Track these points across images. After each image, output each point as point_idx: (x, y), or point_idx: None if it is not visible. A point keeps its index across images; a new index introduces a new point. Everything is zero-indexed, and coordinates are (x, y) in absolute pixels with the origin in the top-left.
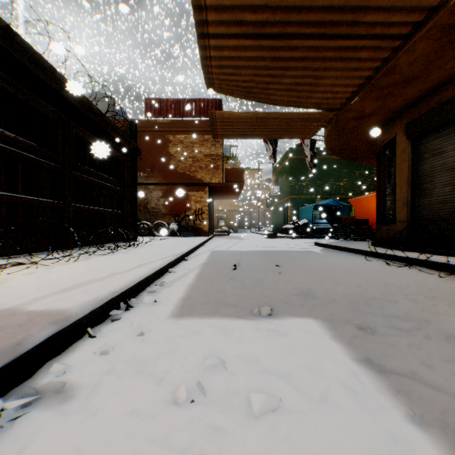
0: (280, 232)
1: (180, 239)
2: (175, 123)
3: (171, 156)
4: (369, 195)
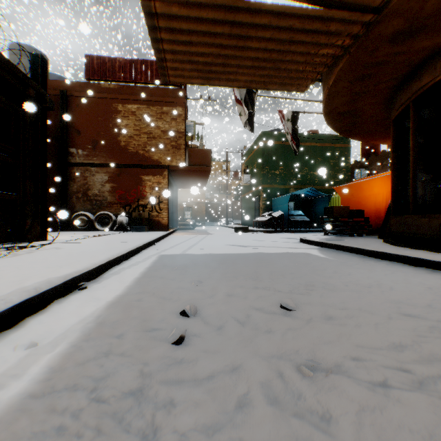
0: (250, 225)
1: (123, 236)
2: (126, 89)
3: (120, 131)
4: (361, 180)
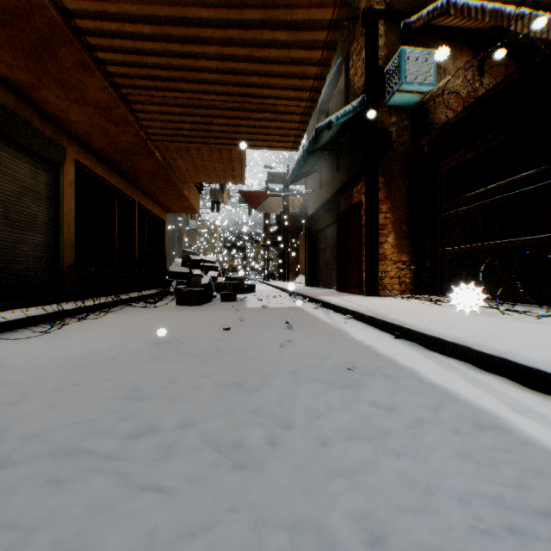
0: None
1: None
2: None
3: None
4: None
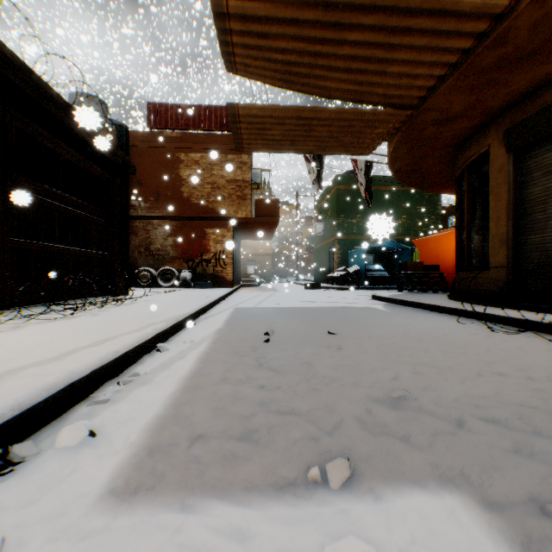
0: (324, 282)
1: (192, 292)
2: (189, 137)
3: (183, 181)
4: (439, 234)
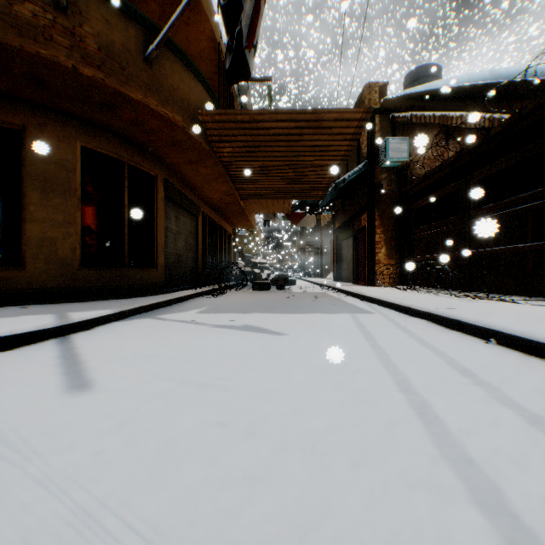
0: None
1: None
2: None
3: None
4: None
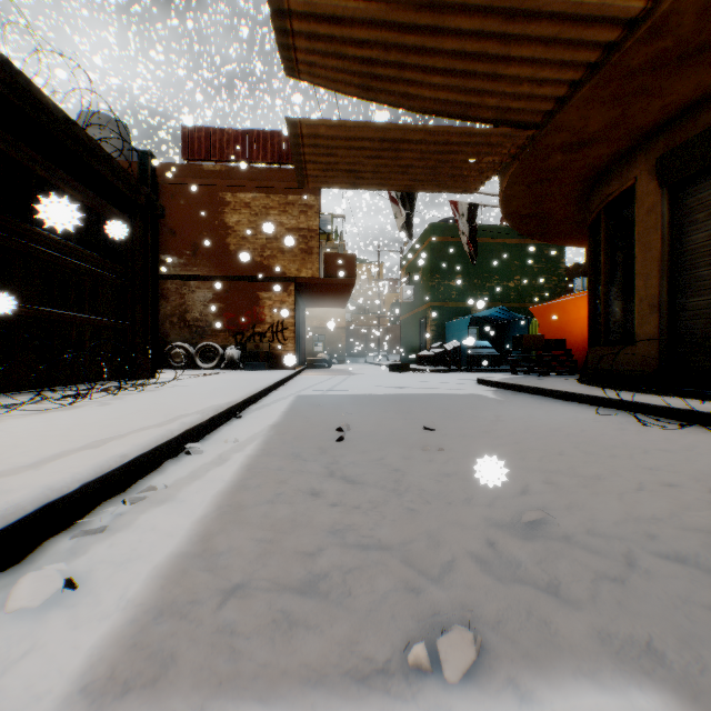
0: (414, 363)
1: (241, 375)
2: (237, 172)
3: (229, 230)
4: (565, 299)
